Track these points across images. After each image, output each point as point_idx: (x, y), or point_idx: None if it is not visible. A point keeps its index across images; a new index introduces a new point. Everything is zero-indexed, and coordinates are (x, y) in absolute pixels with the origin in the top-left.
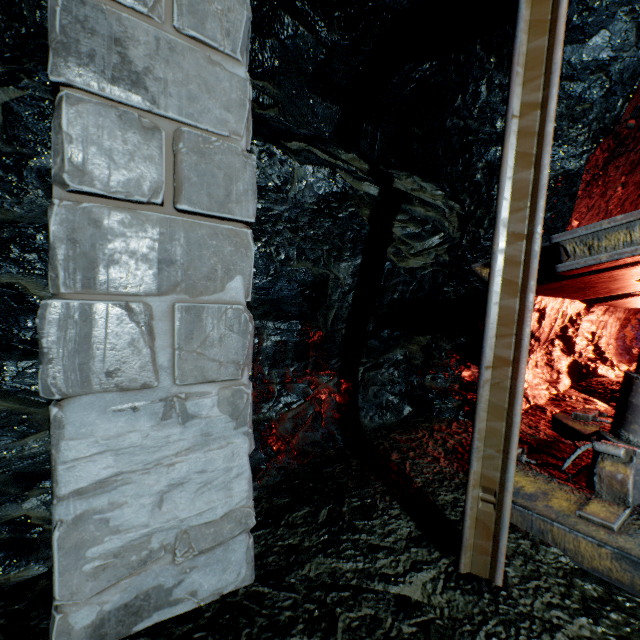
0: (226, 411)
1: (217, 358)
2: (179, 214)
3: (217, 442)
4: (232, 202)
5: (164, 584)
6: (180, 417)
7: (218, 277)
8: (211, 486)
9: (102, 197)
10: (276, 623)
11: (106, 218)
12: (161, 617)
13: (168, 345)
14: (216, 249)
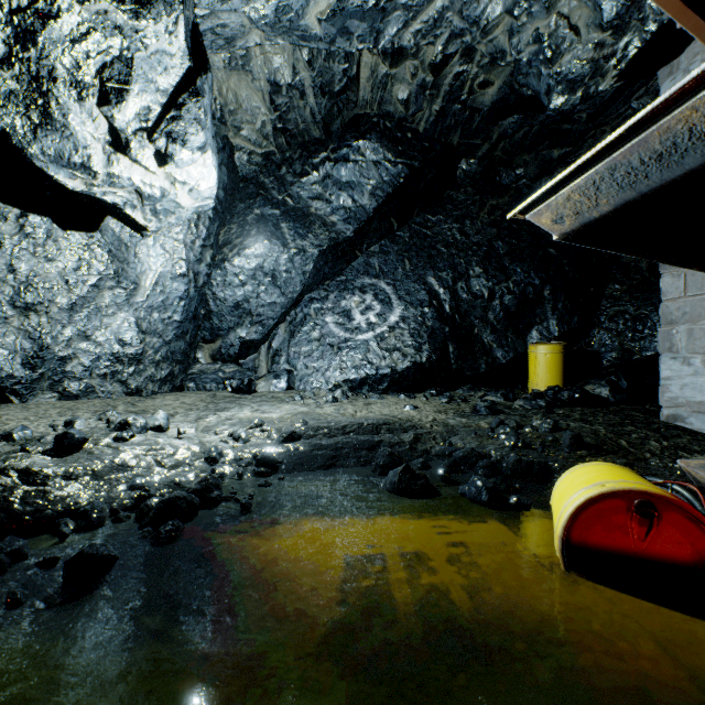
0: (703, 365)
1: (698, 345)
2: (690, 297)
3: (698, 375)
4: (703, 287)
5: (682, 415)
6: (687, 364)
7: (702, 316)
8: (695, 390)
9: (670, 299)
10: (692, 436)
11: (669, 305)
12: (681, 425)
13: (684, 340)
14: (700, 306)
